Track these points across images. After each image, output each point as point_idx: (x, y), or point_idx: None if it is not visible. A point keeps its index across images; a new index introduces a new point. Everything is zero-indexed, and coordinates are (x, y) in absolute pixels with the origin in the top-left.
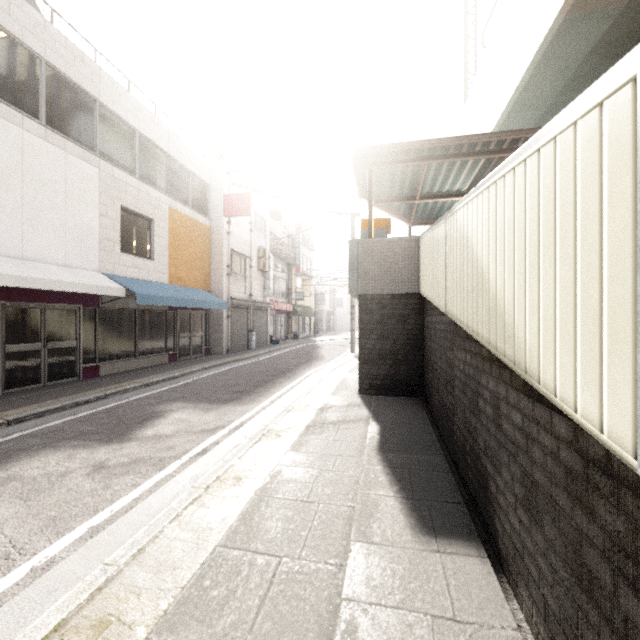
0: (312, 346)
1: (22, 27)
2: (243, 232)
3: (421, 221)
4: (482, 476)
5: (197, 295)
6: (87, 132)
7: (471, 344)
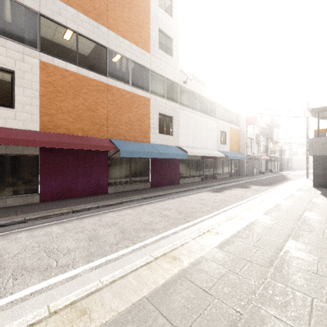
0: (282, 175)
1: (206, 94)
2: (250, 129)
3: None
4: None
5: (238, 155)
6: (214, 113)
7: None
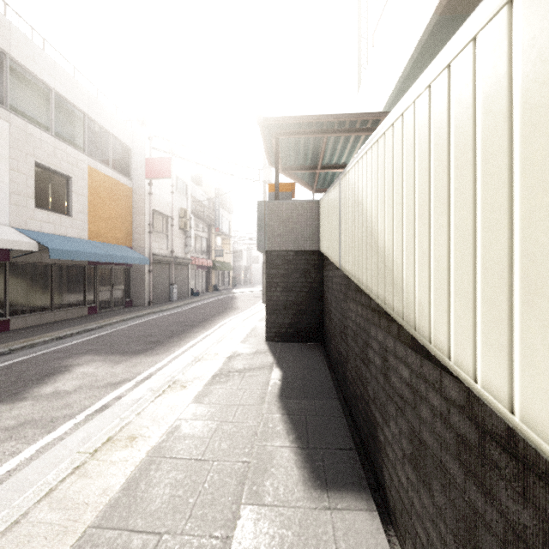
0: (229, 297)
1: None
2: (165, 194)
3: (322, 189)
4: (371, 424)
5: (117, 251)
6: None
7: (362, 296)
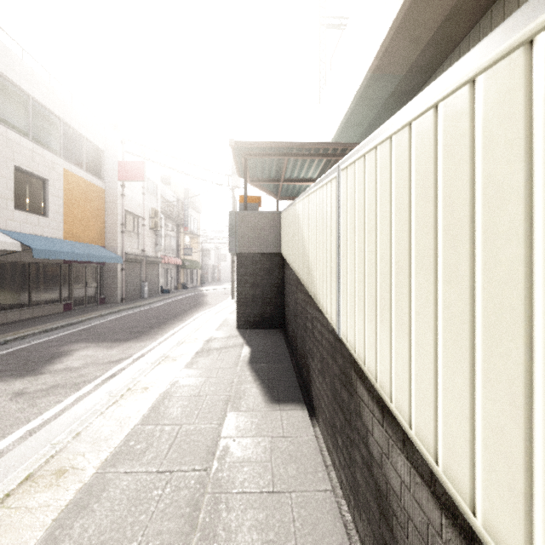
0: (199, 294)
1: None
2: (136, 195)
3: (286, 197)
4: (308, 367)
5: (92, 250)
6: None
7: (304, 288)
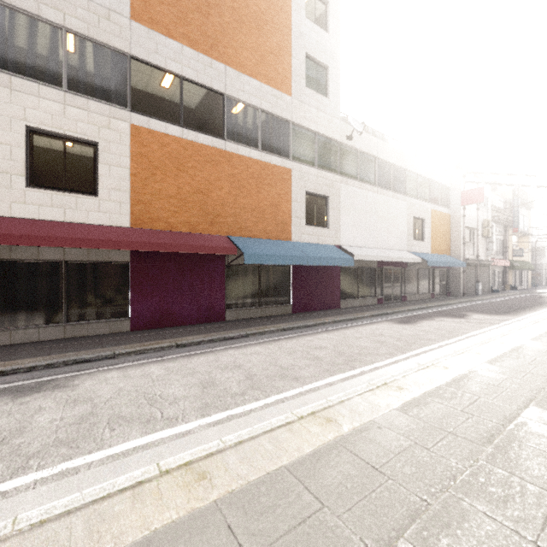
0: (536, 296)
1: (387, 155)
2: (472, 212)
3: None
4: None
5: (447, 259)
6: (402, 186)
7: None
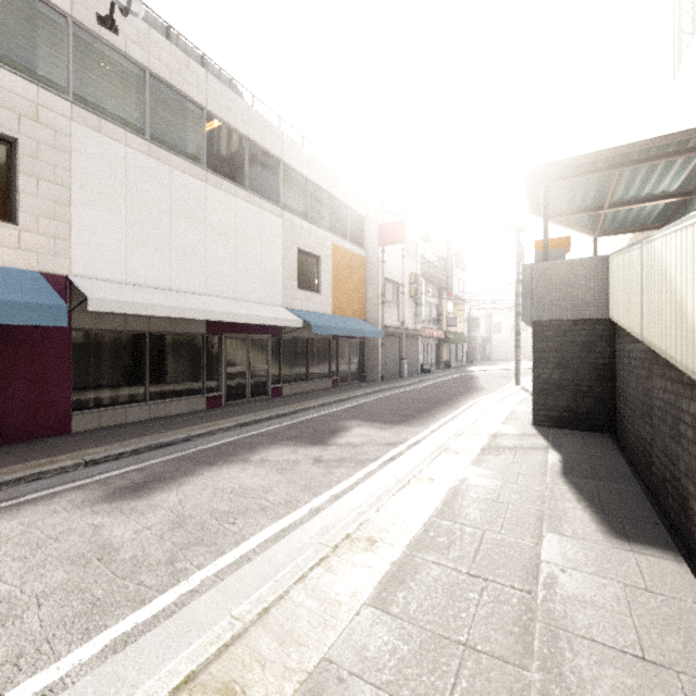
0: (468, 376)
1: (235, 117)
2: (395, 259)
3: (610, 231)
4: (683, 498)
5: (356, 324)
6: (274, 189)
7: (671, 371)
